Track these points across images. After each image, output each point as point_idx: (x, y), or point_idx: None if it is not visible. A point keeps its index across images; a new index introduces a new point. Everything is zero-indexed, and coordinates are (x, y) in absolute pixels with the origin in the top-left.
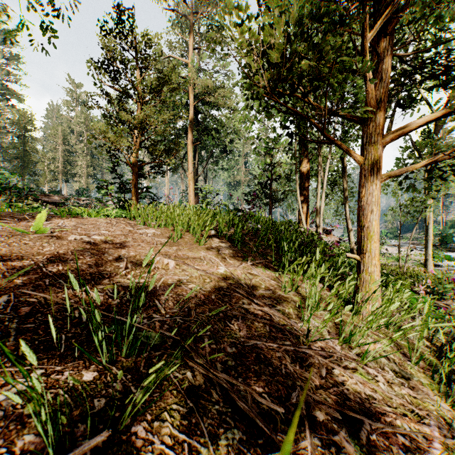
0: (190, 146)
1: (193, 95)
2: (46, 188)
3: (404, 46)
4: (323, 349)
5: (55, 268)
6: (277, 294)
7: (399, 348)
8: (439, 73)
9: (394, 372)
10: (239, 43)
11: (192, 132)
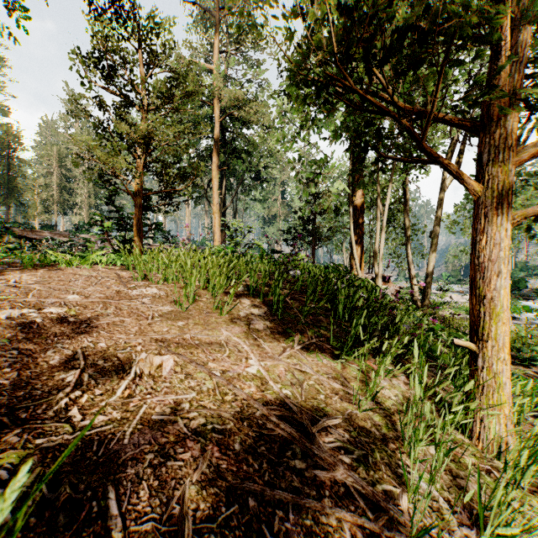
0: (216, 171)
1: (218, 109)
2: (37, 221)
3: None
4: None
5: None
6: (347, 414)
7: None
8: None
9: None
10: None
11: (217, 154)
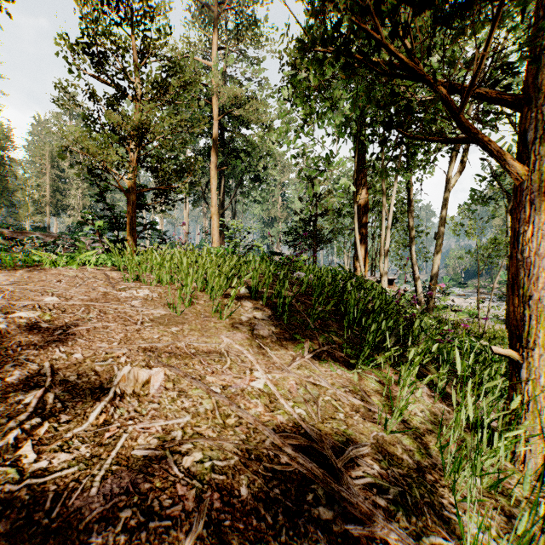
0: (214, 171)
1: (217, 107)
2: (28, 223)
3: None
4: None
5: None
6: (372, 437)
7: None
8: None
9: None
10: None
11: (216, 154)
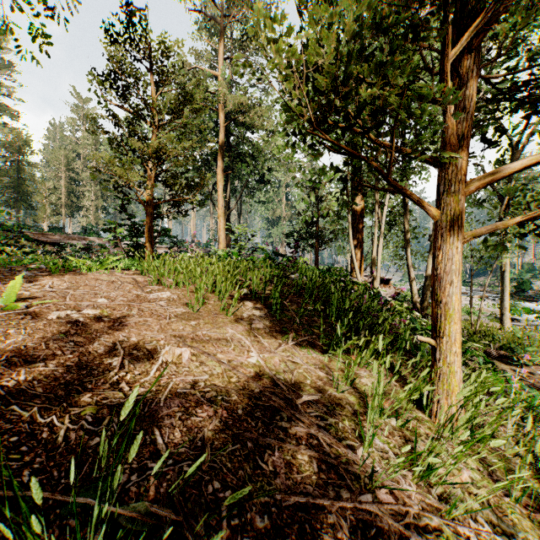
0: (221, 175)
1: (223, 114)
2: (46, 224)
3: (488, 64)
4: (393, 493)
5: (13, 379)
6: (327, 394)
7: (491, 471)
8: (537, 101)
9: (491, 523)
10: (276, 64)
11: (222, 159)
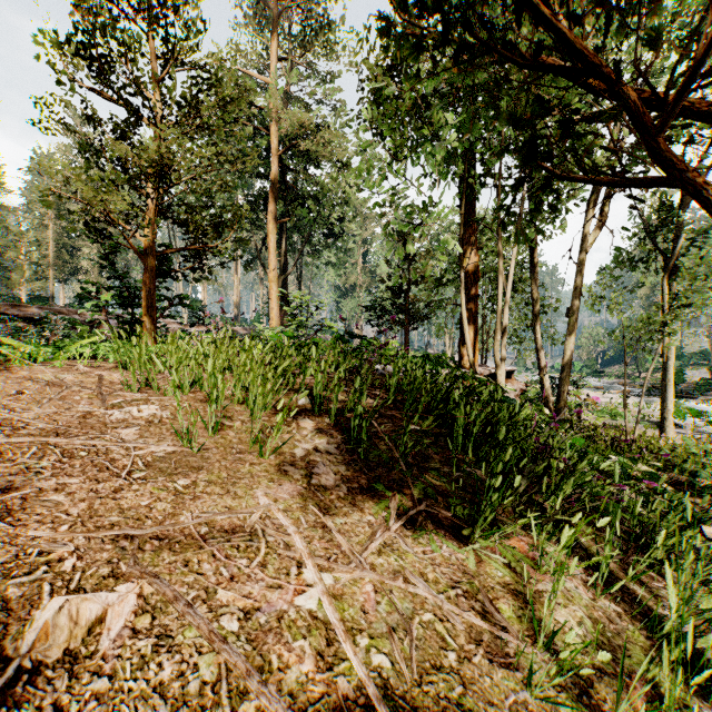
0: (273, 224)
1: (276, 139)
2: (25, 291)
3: None
4: None
5: None
6: (509, 707)
7: None
8: None
9: None
10: None
11: (275, 201)
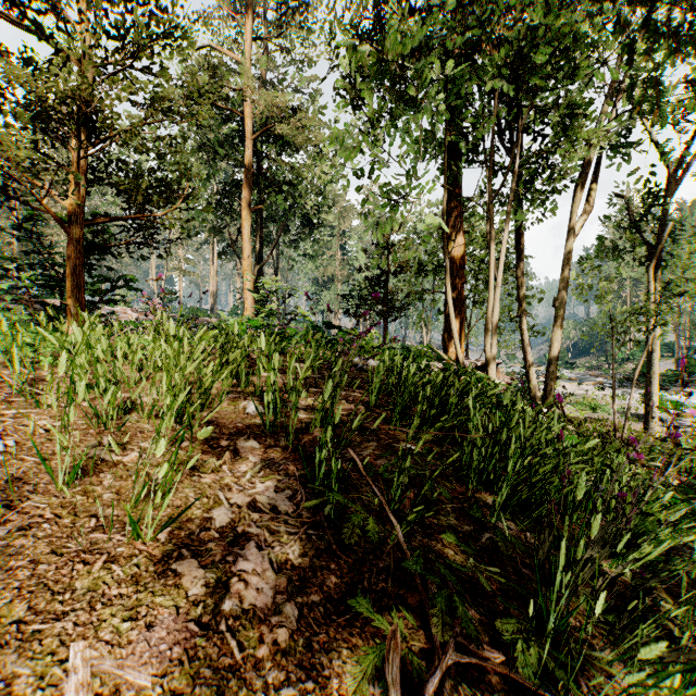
0: (247, 211)
1: (251, 122)
2: None
3: None
4: None
5: None
6: None
7: None
8: None
9: None
10: None
11: (249, 187)
